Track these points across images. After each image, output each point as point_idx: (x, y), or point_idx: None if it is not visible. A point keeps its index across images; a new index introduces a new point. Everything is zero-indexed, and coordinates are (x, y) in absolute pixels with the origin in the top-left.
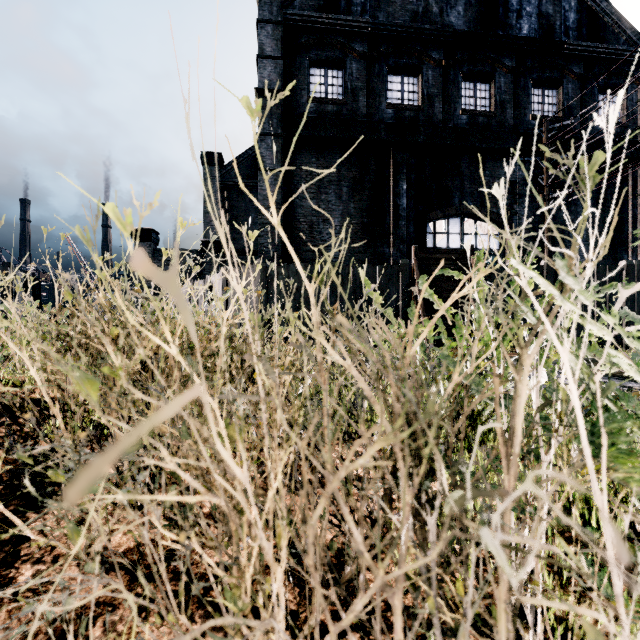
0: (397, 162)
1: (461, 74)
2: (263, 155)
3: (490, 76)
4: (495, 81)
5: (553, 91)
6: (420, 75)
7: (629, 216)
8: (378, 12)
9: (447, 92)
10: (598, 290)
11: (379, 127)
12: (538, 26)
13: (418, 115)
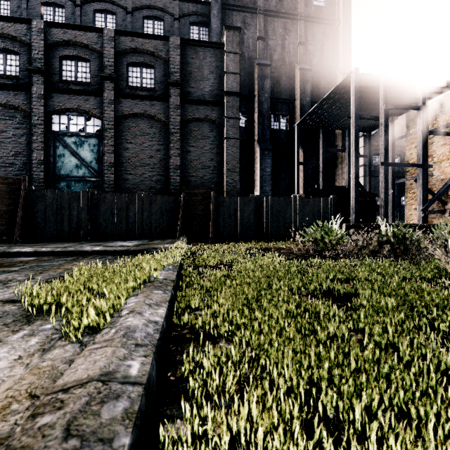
0: None
1: None
2: (364, 182)
3: None
4: None
5: None
6: (400, 157)
7: None
8: None
9: None
10: None
11: None
12: None
13: (399, 168)
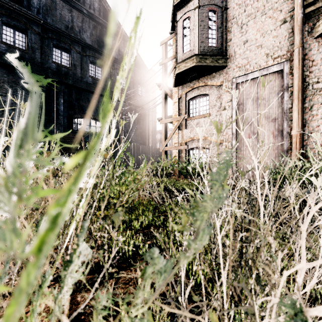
0: (58, 89)
1: (89, 60)
2: None
3: (101, 66)
4: (103, 68)
5: (124, 79)
6: (70, 54)
7: (147, 127)
8: (47, 17)
9: (83, 66)
10: (126, 151)
11: (48, 71)
12: (118, 54)
13: (69, 71)
